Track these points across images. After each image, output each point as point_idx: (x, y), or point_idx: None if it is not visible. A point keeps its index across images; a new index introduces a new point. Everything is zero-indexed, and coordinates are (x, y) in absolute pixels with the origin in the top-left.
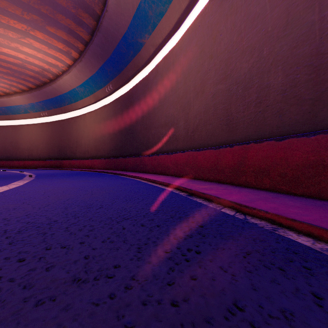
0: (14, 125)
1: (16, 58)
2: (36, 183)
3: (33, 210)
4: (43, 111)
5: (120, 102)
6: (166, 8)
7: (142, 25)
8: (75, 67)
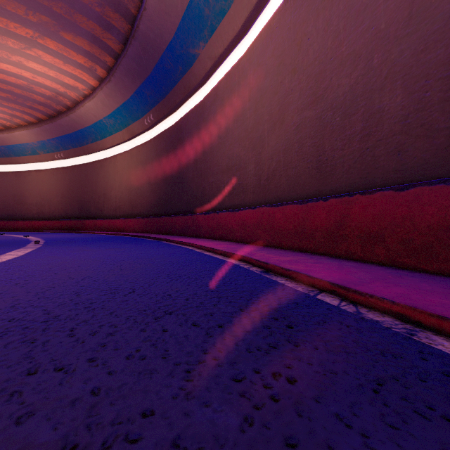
0: (17, 171)
1: (19, 78)
2: (42, 252)
3: (26, 297)
4: (58, 152)
5: (164, 139)
6: (230, 4)
7: (195, 29)
8: (102, 90)
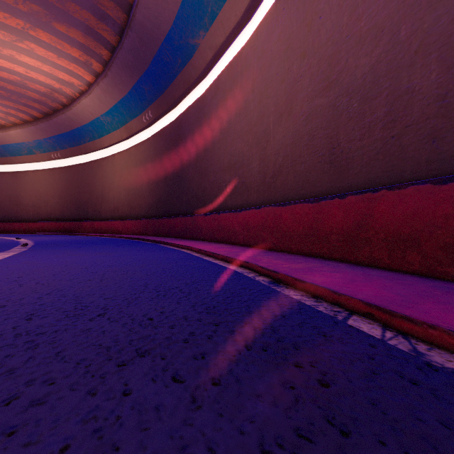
0: (13, 171)
1: (11, 73)
2: (22, 257)
3: None
4: (55, 151)
5: (163, 137)
6: None
7: (194, 16)
8: (98, 86)
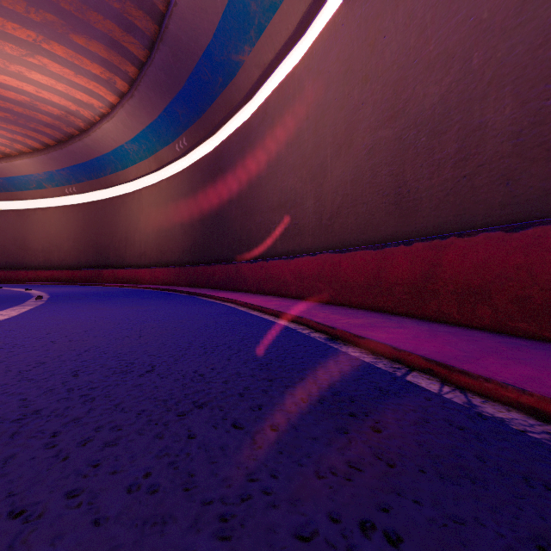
0: (19, 209)
1: (19, 92)
2: (42, 312)
3: (2, 379)
4: (70, 185)
5: (200, 169)
6: None
7: (238, 29)
8: (123, 108)
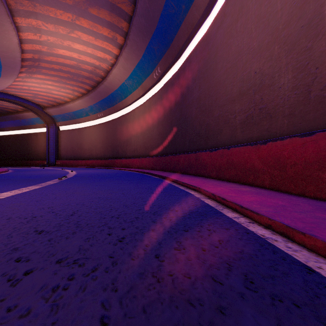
0: (79, 128)
1: (71, 59)
2: (29, 194)
3: None
4: (100, 112)
5: (169, 87)
6: None
7: None
8: (122, 56)
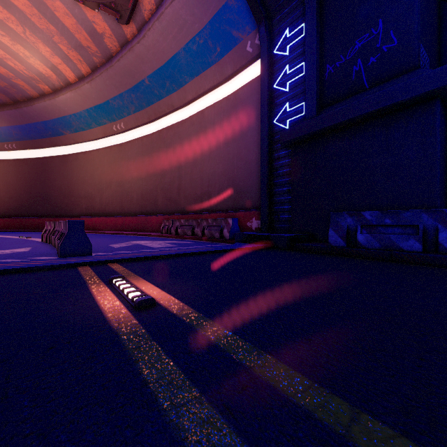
0: None
1: None
2: None
3: None
4: None
5: (27, 164)
6: (87, 129)
7: (65, 124)
8: None
